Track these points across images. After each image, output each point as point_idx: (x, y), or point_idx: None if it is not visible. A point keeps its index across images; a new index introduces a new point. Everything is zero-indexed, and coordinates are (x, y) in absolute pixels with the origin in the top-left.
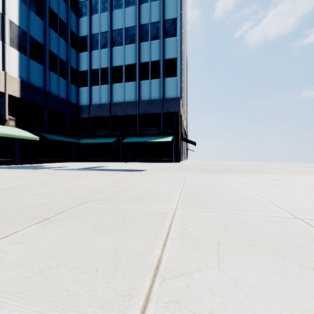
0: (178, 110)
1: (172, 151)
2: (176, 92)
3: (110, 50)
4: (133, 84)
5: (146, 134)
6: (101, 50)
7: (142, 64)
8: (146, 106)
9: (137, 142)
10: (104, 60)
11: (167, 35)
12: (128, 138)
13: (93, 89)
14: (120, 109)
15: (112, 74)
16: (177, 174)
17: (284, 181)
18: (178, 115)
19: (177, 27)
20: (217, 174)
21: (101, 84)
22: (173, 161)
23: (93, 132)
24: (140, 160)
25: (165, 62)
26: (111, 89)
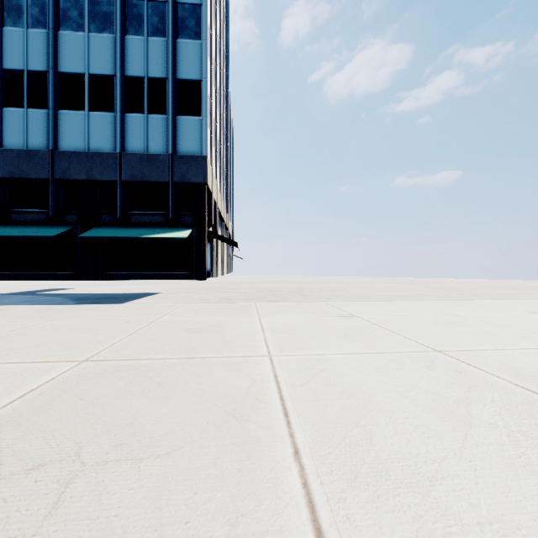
0: (204, 180)
1: (192, 257)
2: (199, 145)
3: (52, 34)
4: (108, 117)
5: (139, 223)
6: (30, 31)
7: (129, 79)
8: (138, 166)
9: (115, 238)
10: (38, 54)
11: (181, 33)
12: (97, 228)
13: (9, 113)
14: (78, 167)
15: (58, 89)
16: (152, 310)
17: (359, 317)
18: (204, 190)
19: (201, 23)
20: (244, 306)
21: (29, 105)
22: (195, 276)
23: (8, 212)
24: (126, 275)
25: (177, 84)
26: (54, 119)
